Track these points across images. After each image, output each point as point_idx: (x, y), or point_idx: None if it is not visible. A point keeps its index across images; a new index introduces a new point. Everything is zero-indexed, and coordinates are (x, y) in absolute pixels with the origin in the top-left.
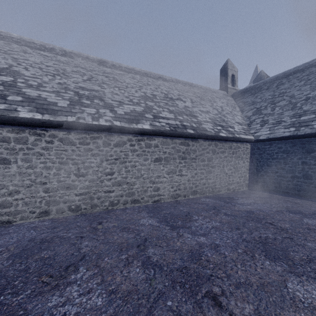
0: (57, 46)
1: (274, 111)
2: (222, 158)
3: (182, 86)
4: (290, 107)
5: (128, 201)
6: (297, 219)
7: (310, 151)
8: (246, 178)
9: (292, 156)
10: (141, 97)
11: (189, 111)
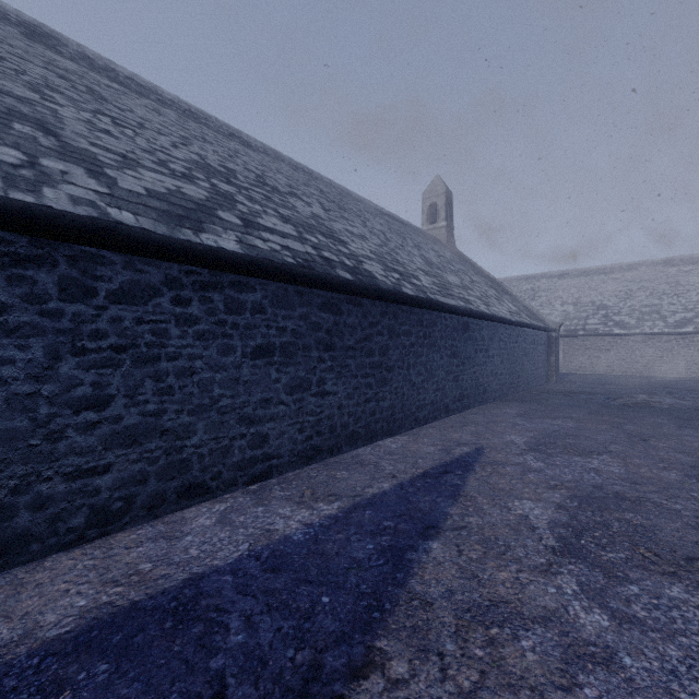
0: (623, 263)
1: None
2: None
3: None
4: None
5: (673, 373)
6: None
7: None
8: None
9: None
10: None
11: None
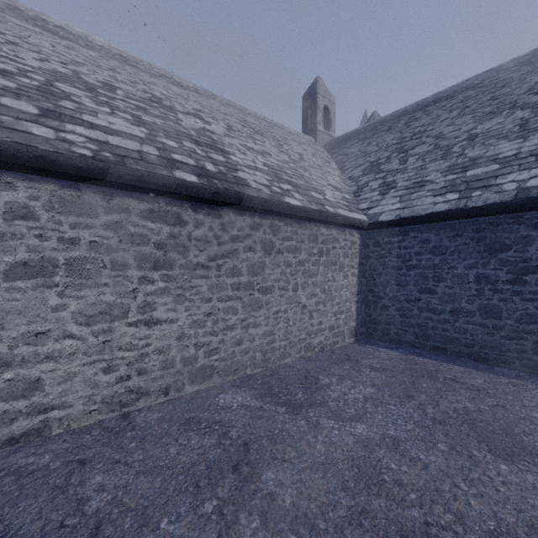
0: None
1: (406, 165)
2: (293, 266)
3: (220, 105)
4: (438, 154)
5: None
6: None
7: (497, 249)
8: (351, 316)
9: (452, 260)
10: (49, 72)
11: (211, 139)
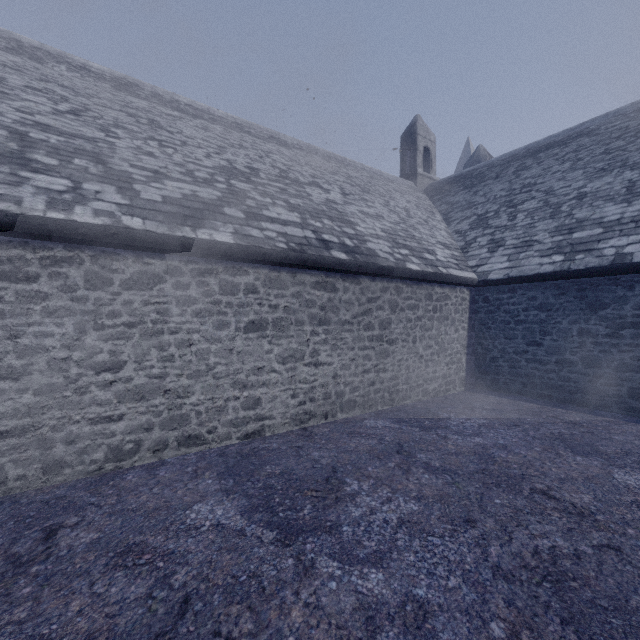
0: None
1: (515, 222)
2: (413, 322)
3: (323, 160)
4: (547, 213)
5: (168, 441)
6: (599, 473)
7: (598, 307)
8: (461, 367)
9: (557, 316)
10: (220, 169)
11: (338, 212)
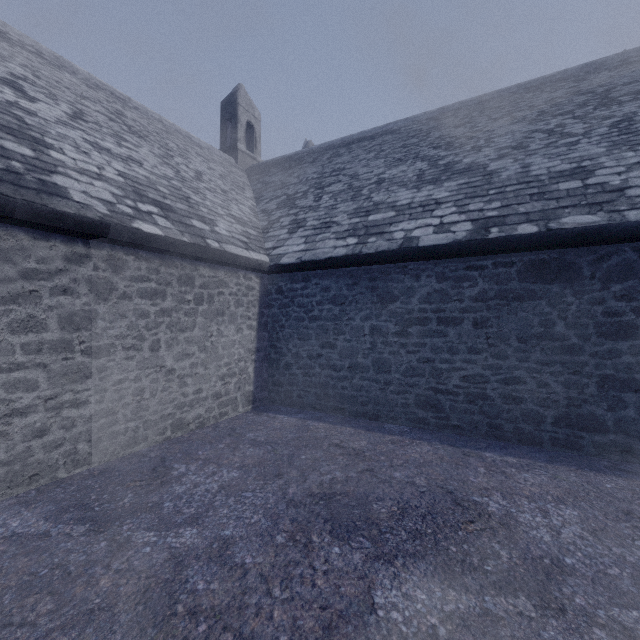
0: None
1: (319, 202)
2: (152, 317)
3: (81, 83)
4: (349, 195)
5: None
6: (353, 599)
7: (388, 299)
8: (247, 378)
9: (351, 311)
10: None
11: (18, 121)
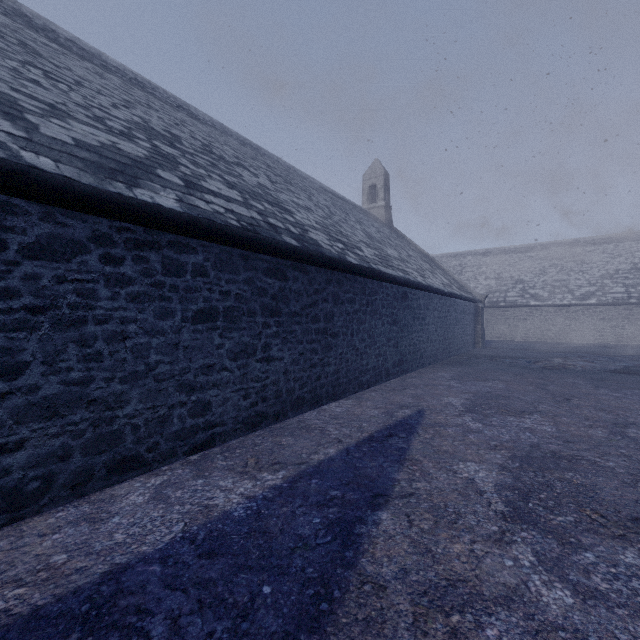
0: (537, 243)
1: None
2: None
3: None
4: None
5: (580, 339)
6: None
7: None
8: None
9: None
10: (601, 277)
11: None
